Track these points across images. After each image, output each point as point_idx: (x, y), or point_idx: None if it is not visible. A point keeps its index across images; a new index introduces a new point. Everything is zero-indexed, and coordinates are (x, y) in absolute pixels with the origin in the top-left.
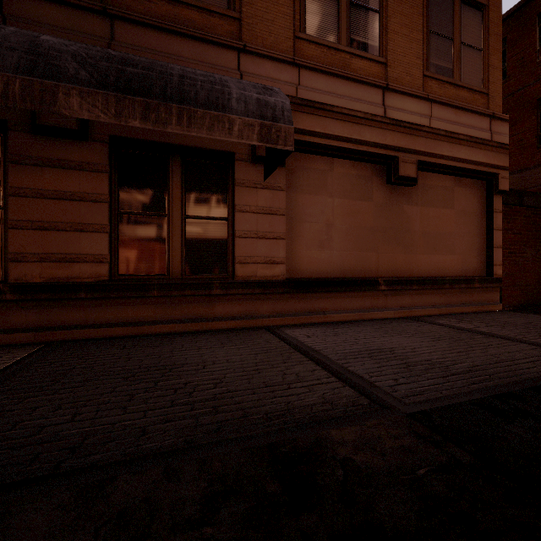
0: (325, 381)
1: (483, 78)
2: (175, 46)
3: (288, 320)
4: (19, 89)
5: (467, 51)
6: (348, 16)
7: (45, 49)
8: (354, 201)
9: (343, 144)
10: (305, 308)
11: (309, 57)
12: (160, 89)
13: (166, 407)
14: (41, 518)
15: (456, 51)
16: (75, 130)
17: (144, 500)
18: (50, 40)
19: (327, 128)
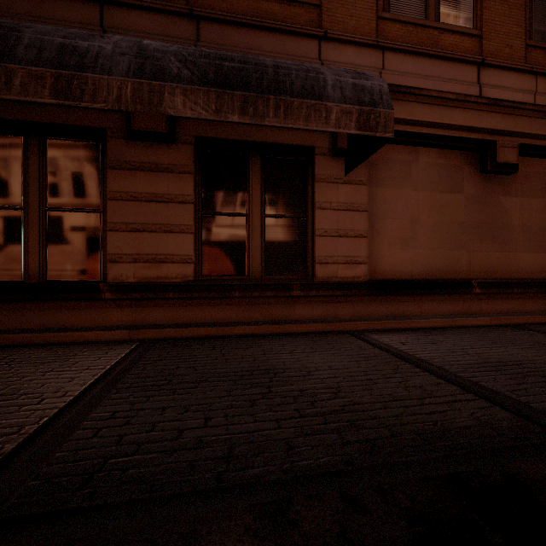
0: (463, 398)
1: None
2: (256, 41)
3: (370, 325)
4: (131, 92)
5: None
6: None
7: (150, 51)
8: (442, 194)
9: (432, 130)
10: (388, 312)
11: (393, 38)
12: (256, 81)
13: (296, 417)
14: (236, 544)
15: None
16: (165, 133)
17: (341, 534)
18: (152, 44)
19: (414, 113)
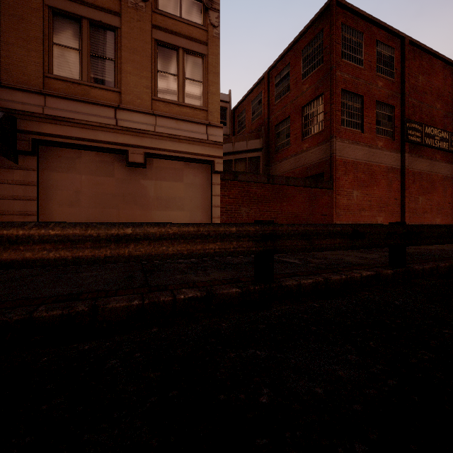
0: None
1: (203, 100)
2: None
3: None
4: None
5: (189, 83)
6: (89, 63)
7: None
8: (99, 177)
9: (82, 142)
10: None
11: (56, 89)
12: None
13: None
14: None
15: (180, 84)
16: None
17: None
18: None
19: (68, 132)
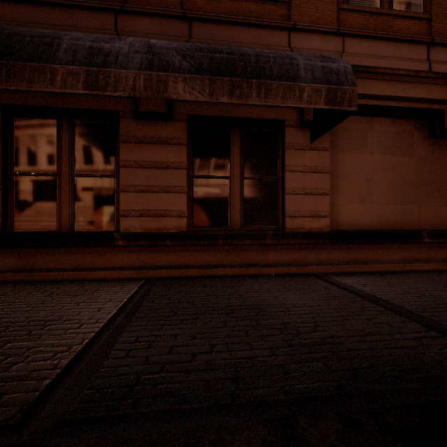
0: (428, 335)
1: None
2: (237, 35)
3: (332, 269)
4: (143, 82)
5: None
6: None
7: (157, 49)
8: (394, 157)
9: (386, 102)
10: (347, 258)
11: (352, 26)
12: (241, 68)
13: (285, 347)
14: None
15: None
16: (164, 113)
17: None
18: (157, 42)
19: (370, 89)
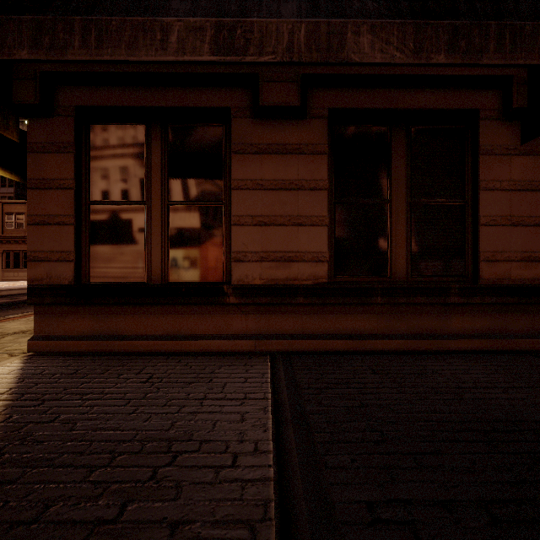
0: None
1: None
2: None
3: None
4: (304, 36)
5: None
6: None
7: None
8: None
9: None
10: None
11: None
12: (465, 5)
13: None
14: None
15: None
16: (296, 107)
17: None
18: None
19: None
